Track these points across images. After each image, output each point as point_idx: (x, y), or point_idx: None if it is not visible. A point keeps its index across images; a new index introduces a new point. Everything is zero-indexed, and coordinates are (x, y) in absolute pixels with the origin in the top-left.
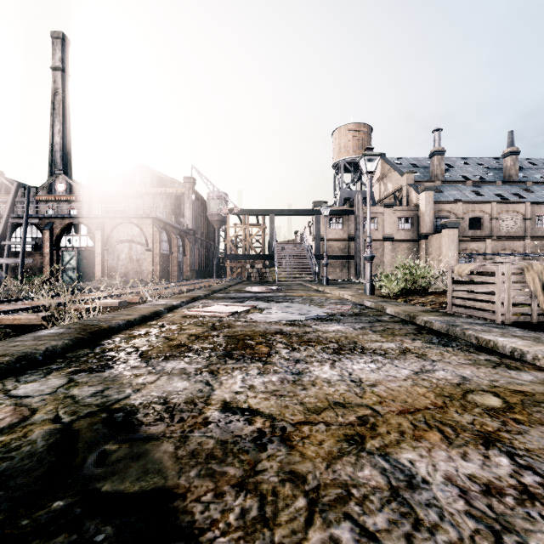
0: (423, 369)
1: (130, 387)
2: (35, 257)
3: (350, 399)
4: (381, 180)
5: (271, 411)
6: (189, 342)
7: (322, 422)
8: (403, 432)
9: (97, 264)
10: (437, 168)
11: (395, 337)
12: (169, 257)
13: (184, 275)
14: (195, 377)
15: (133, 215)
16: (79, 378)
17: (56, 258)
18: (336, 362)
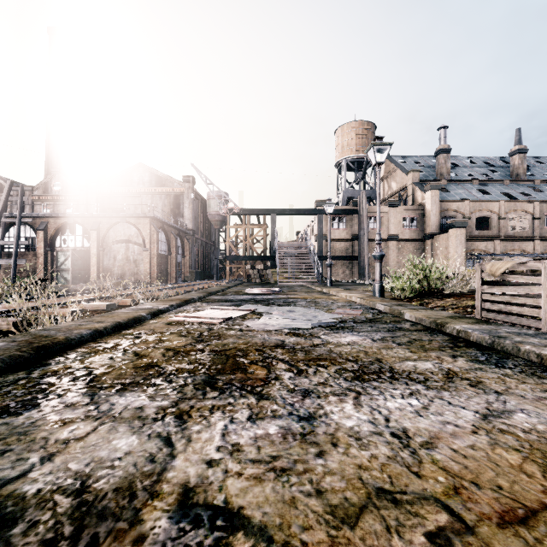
0: (491, 409)
1: (41, 448)
2: (28, 258)
3: (402, 482)
4: (385, 179)
5: (265, 517)
6: (163, 360)
7: None
8: None
9: (92, 265)
10: (443, 167)
11: (429, 353)
12: (168, 258)
13: (184, 277)
14: (152, 427)
15: (130, 214)
16: None
17: (50, 259)
18: (361, 395)
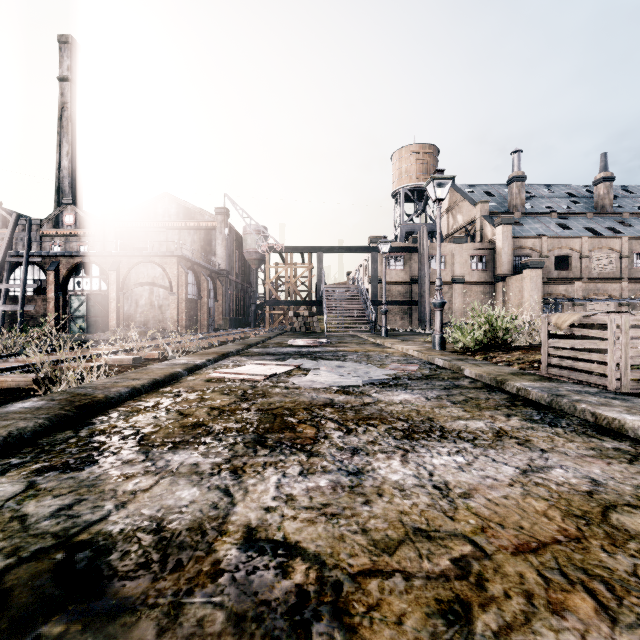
0: (532, 465)
1: (113, 498)
2: (37, 303)
3: (437, 523)
4: (449, 211)
5: (318, 548)
6: (209, 419)
7: (398, 570)
8: (530, 593)
9: (111, 311)
10: (516, 197)
11: (483, 412)
12: (198, 303)
13: (216, 324)
14: (210, 480)
15: (155, 253)
16: (43, 482)
17: (63, 304)
18: (408, 453)
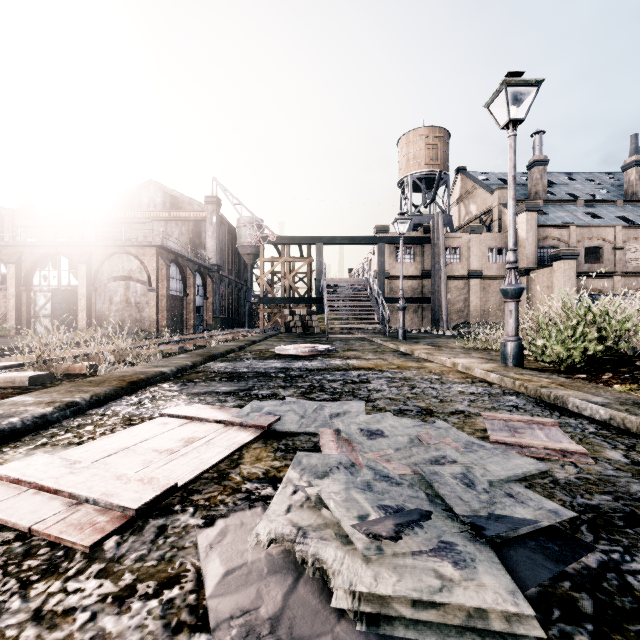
0: None
1: None
2: None
3: None
4: (461, 201)
5: None
6: None
7: None
8: None
9: (80, 310)
10: (538, 183)
11: None
12: (183, 301)
13: (206, 325)
14: None
15: (130, 242)
16: None
17: (26, 302)
18: None
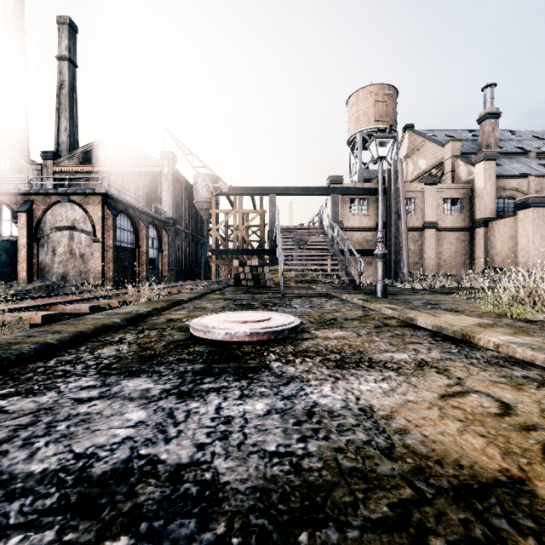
0: None
1: None
2: None
3: None
4: (408, 158)
5: None
6: None
7: None
8: None
9: (20, 261)
10: (489, 136)
11: None
12: (135, 253)
13: (161, 276)
14: None
15: (73, 190)
16: None
17: None
18: None
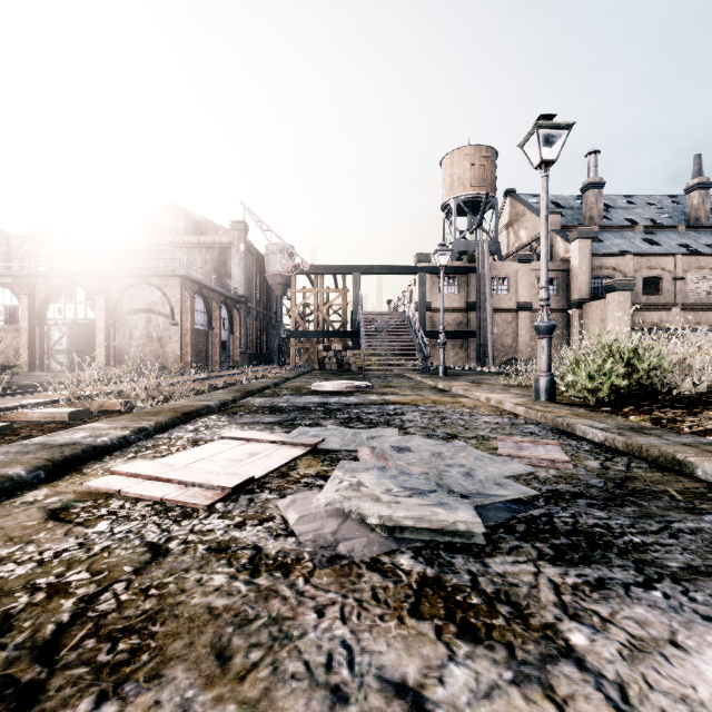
0: None
1: None
2: (8, 335)
3: None
4: (510, 227)
5: None
6: None
7: None
8: None
9: (98, 345)
10: (593, 208)
11: None
12: (208, 335)
13: (232, 361)
14: None
15: (152, 272)
16: None
17: (39, 336)
18: None
